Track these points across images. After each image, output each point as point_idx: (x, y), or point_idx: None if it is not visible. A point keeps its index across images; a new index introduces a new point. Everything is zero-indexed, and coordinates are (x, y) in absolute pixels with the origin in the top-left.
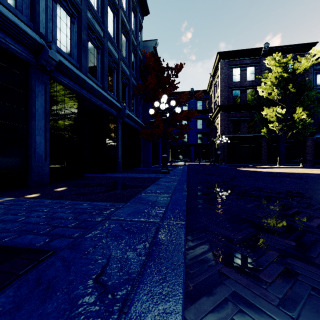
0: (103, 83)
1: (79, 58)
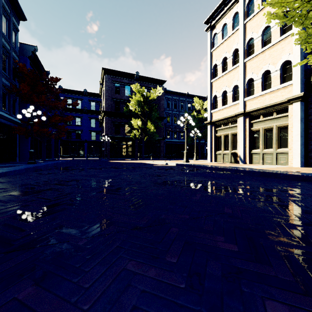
0: None
1: None
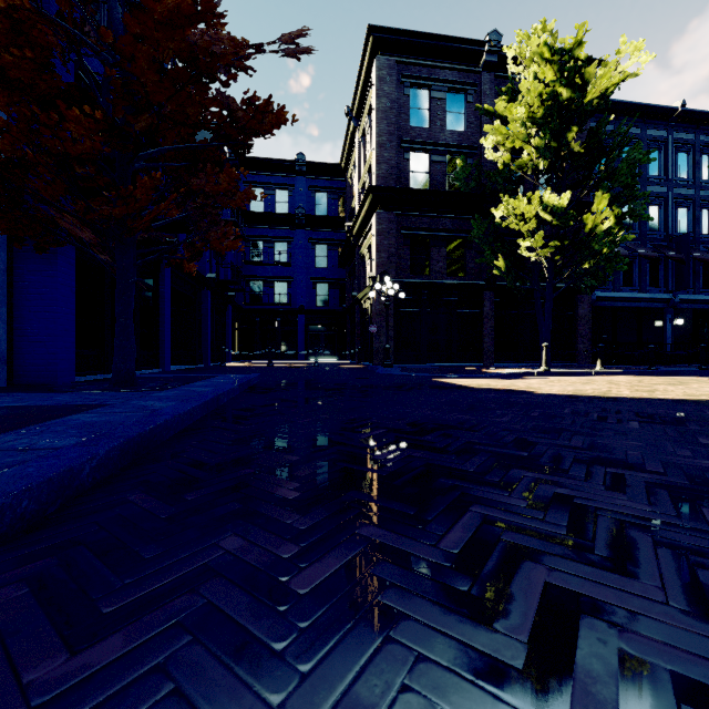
0: None
1: None
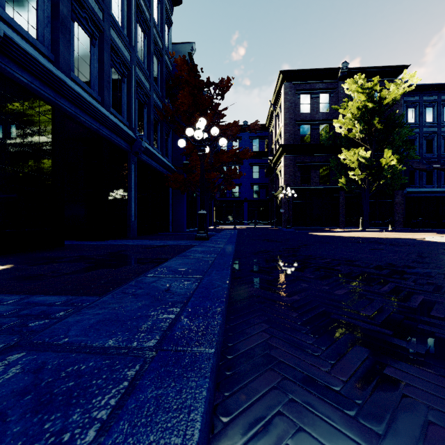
0: (102, 94)
1: (55, 45)
